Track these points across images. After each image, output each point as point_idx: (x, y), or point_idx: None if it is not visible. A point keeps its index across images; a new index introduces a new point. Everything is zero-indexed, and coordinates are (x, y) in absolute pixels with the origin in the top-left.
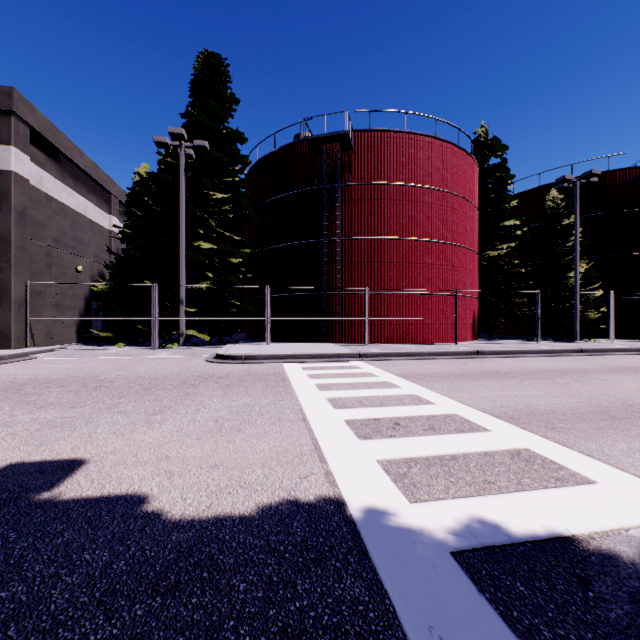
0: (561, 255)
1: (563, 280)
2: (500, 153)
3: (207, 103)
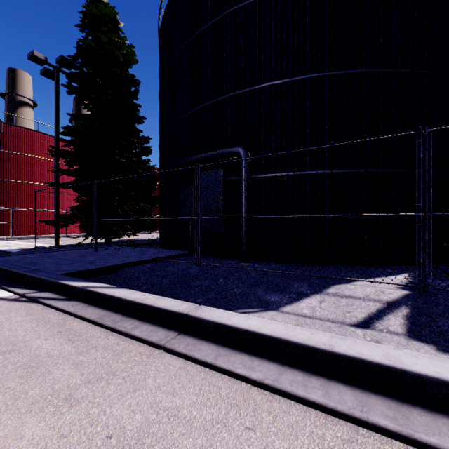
0: None
1: None
2: None
3: None
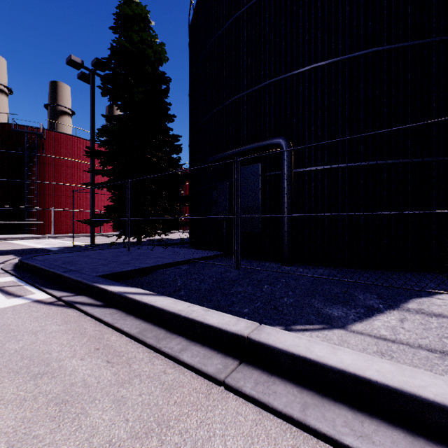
0: None
1: None
2: None
3: None
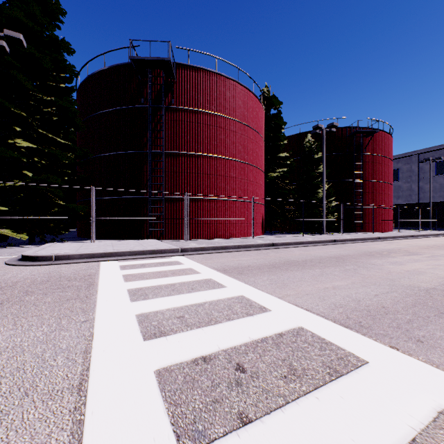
0: (314, 178)
1: (315, 194)
2: (277, 106)
3: (27, 2)
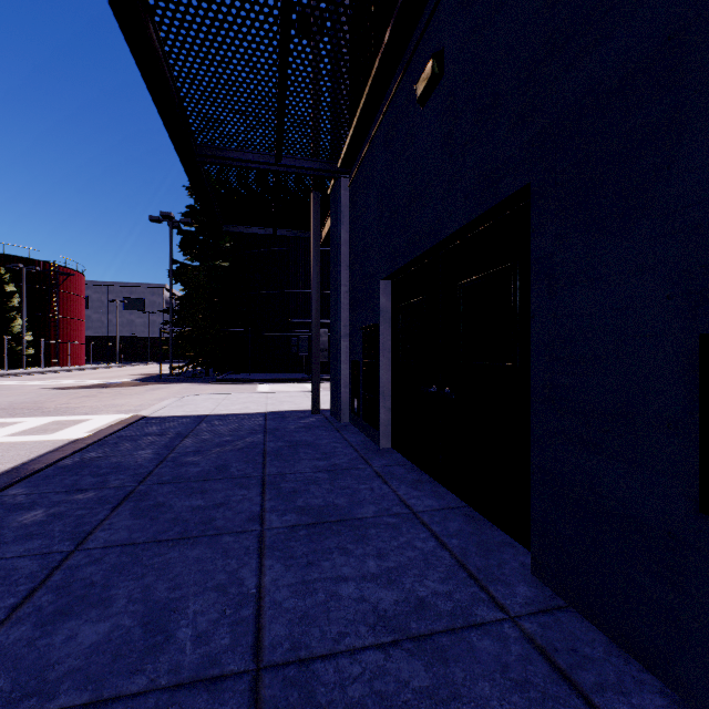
0: (9, 311)
1: (10, 328)
2: None
3: None
